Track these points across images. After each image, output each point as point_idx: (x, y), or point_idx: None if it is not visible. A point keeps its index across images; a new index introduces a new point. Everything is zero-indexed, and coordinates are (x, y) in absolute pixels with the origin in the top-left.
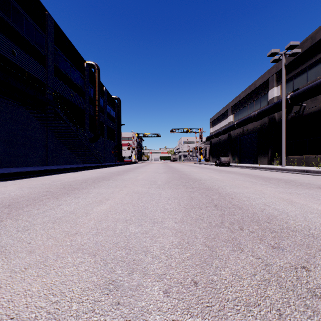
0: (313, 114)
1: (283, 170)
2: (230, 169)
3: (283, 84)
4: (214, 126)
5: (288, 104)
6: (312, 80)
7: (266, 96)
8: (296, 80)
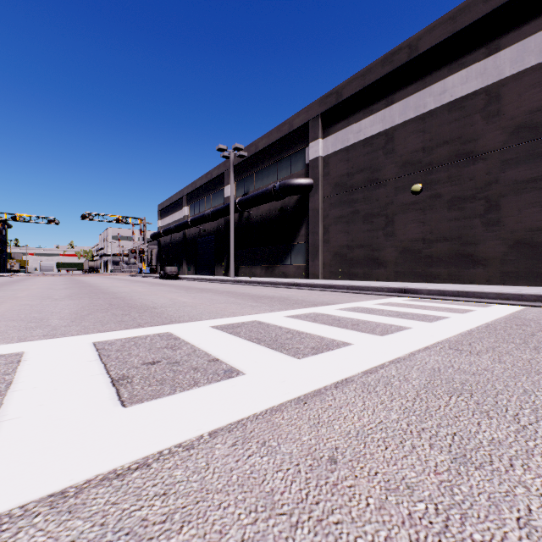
0: (258, 223)
1: (225, 281)
2: (174, 282)
3: (231, 186)
4: (164, 218)
5: (237, 208)
6: (257, 188)
7: (223, 192)
8: (247, 183)
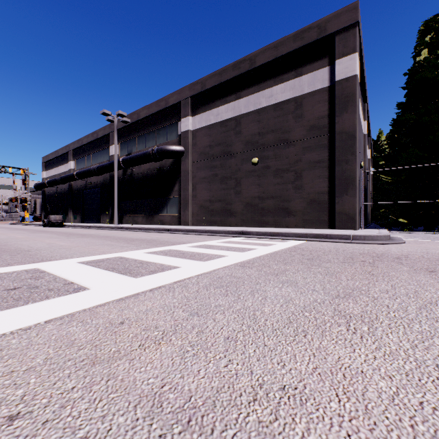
0: (140, 180)
1: (109, 228)
2: (58, 229)
3: (115, 146)
4: (49, 170)
5: (121, 166)
6: (139, 150)
7: (108, 150)
8: (130, 145)
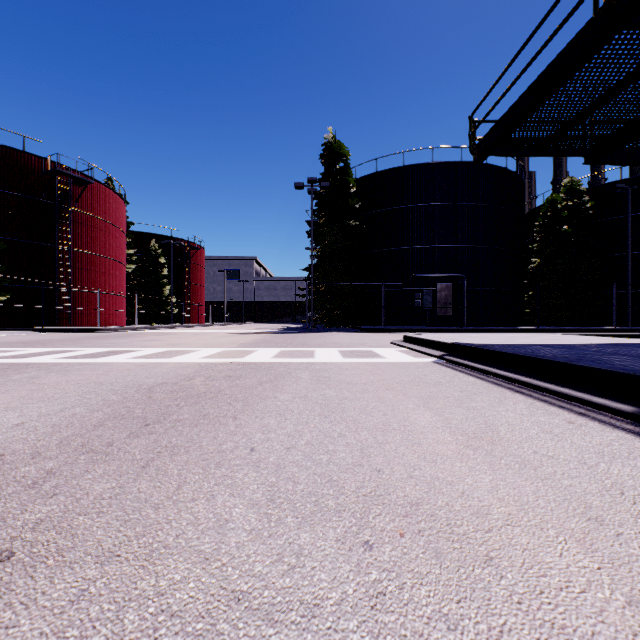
0: None
1: None
2: None
3: None
4: None
5: None
6: None
7: None
8: None
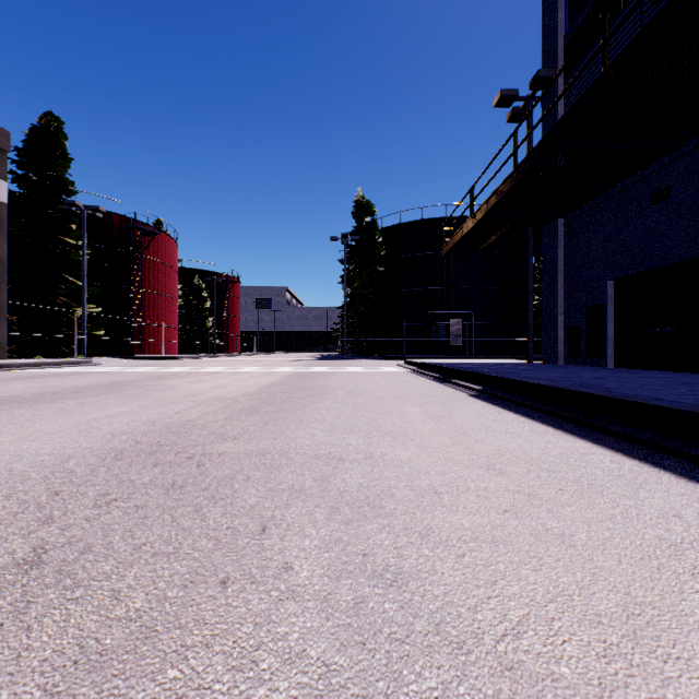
0: None
1: None
2: None
3: None
4: None
5: None
6: None
7: None
8: None
